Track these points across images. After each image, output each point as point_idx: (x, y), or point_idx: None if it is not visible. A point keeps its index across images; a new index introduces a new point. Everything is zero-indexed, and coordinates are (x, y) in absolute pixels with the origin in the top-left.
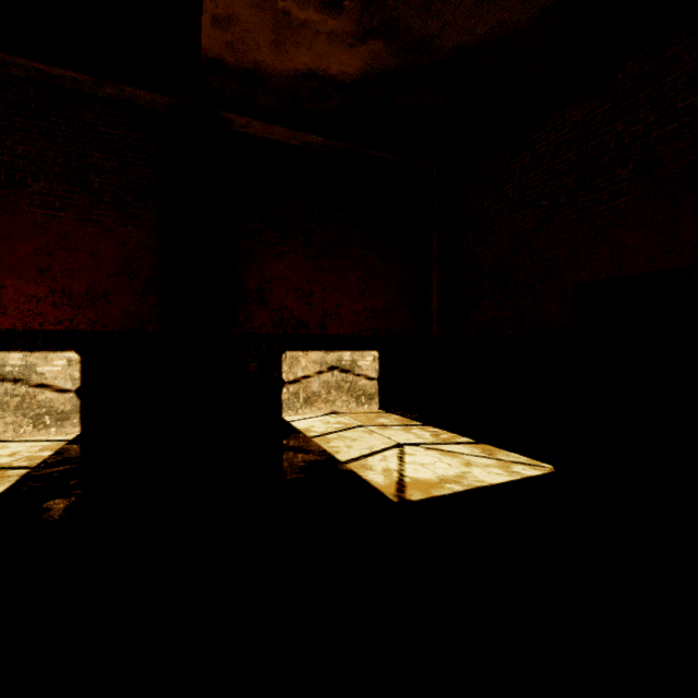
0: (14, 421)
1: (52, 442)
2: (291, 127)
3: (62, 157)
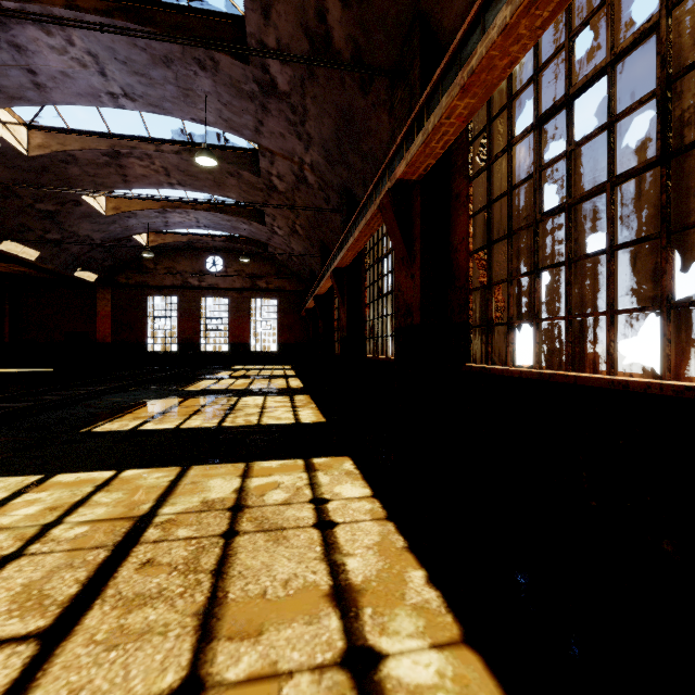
0: None
1: None
2: None
3: None
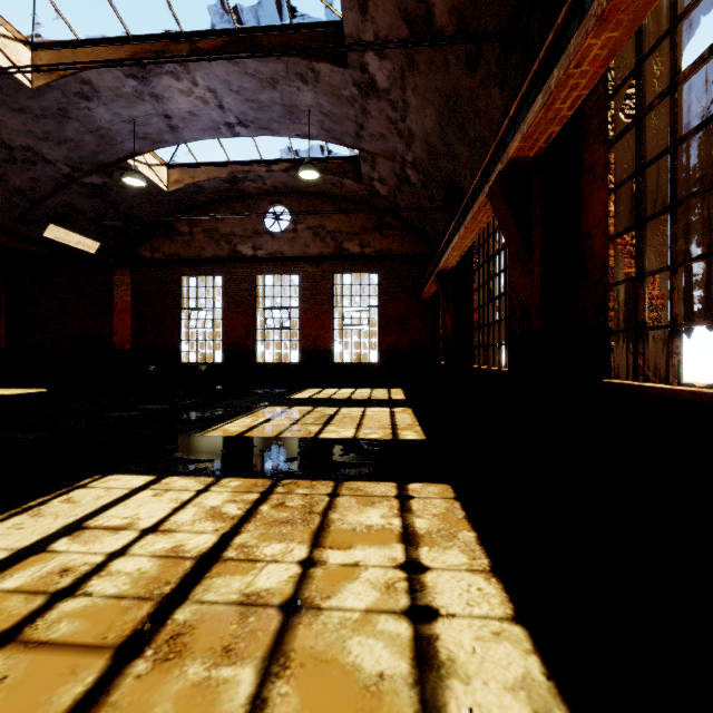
0: None
1: None
2: None
3: None
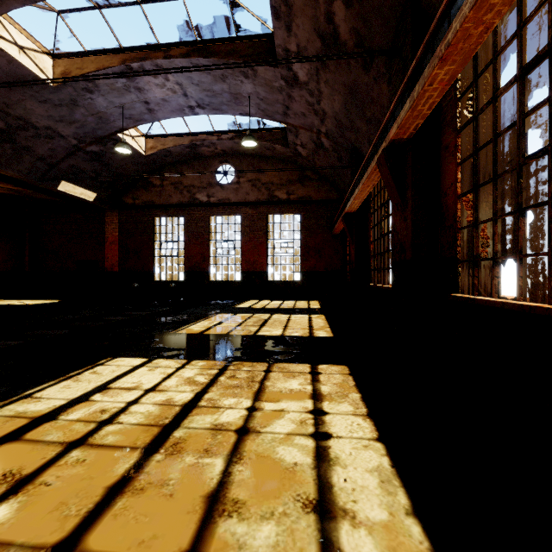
0: None
1: None
2: None
3: None
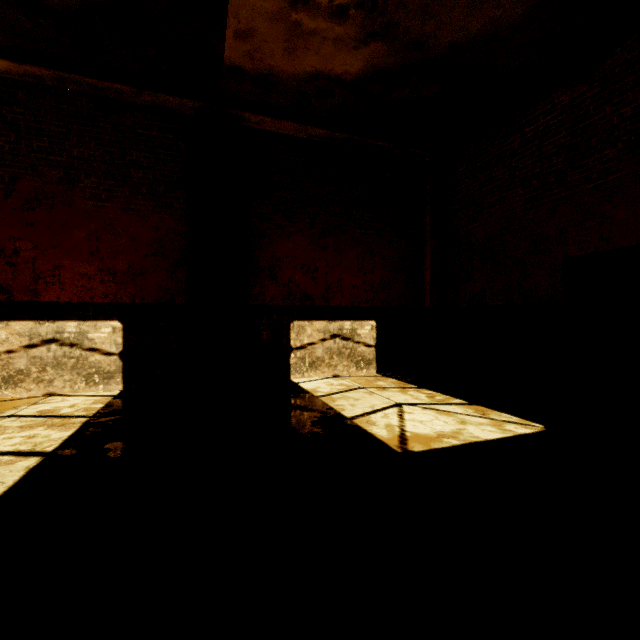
0: (71, 379)
1: (102, 396)
2: (299, 121)
3: (108, 156)
